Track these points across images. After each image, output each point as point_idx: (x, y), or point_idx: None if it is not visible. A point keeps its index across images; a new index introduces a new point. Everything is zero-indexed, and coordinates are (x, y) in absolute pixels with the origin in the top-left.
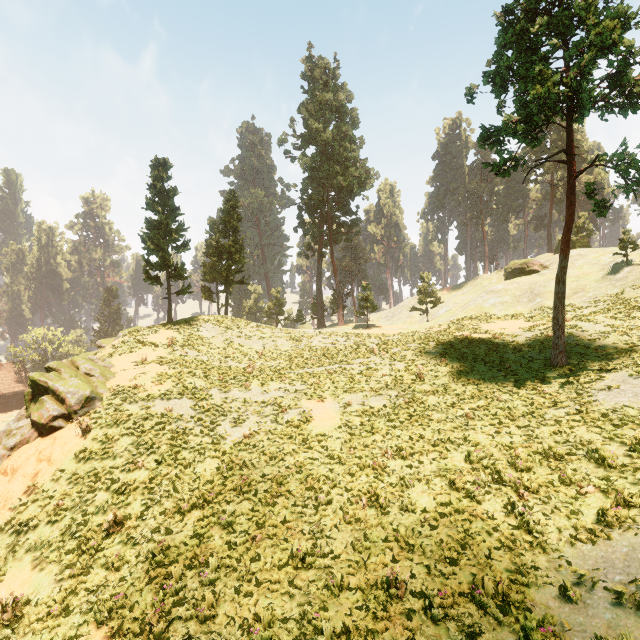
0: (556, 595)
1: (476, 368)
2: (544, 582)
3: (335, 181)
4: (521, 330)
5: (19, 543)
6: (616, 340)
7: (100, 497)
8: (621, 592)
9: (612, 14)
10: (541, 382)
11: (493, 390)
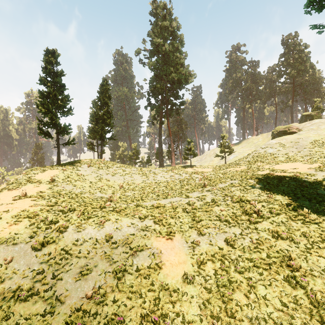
0: None
1: (304, 205)
2: None
3: (170, 77)
4: (313, 170)
5: None
6: None
7: None
8: None
9: None
10: None
11: None
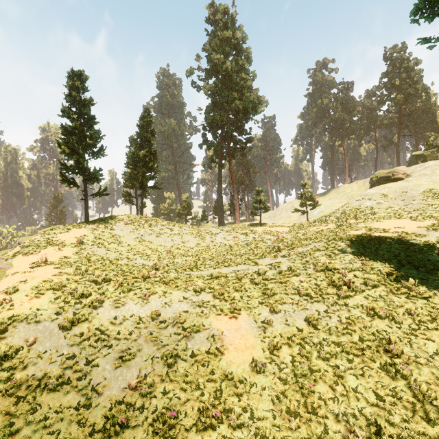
0: None
1: (410, 274)
2: None
3: (233, 105)
4: (424, 229)
5: None
6: None
7: None
8: None
9: None
10: None
11: None
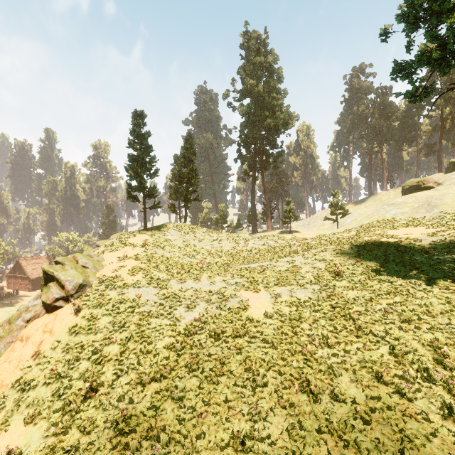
0: None
1: (388, 267)
2: None
3: (265, 123)
4: (425, 235)
5: (22, 399)
6: None
7: (83, 365)
8: None
9: None
10: (454, 282)
11: (407, 288)
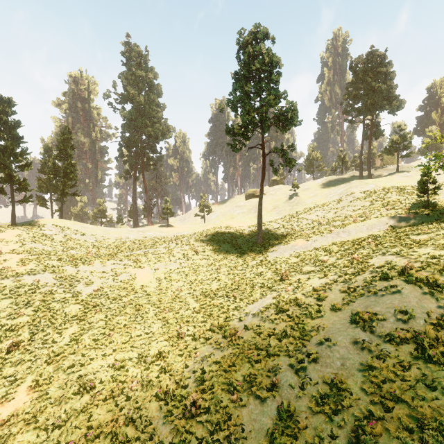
0: (238, 321)
1: (224, 246)
2: (235, 318)
3: (146, 130)
4: (248, 227)
5: None
6: (283, 231)
7: None
8: (255, 313)
9: (274, 92)
10: (251, 251)
11: (230, 256)
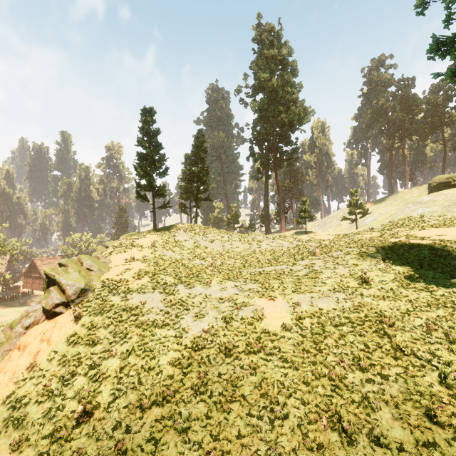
0: None
1: (425, 274)
2: None
3: (279, 118)
4: None
5: (11, 419)
6: None
7: (79, 381)
8: None
9: None
10: None
11: (451, 298)
